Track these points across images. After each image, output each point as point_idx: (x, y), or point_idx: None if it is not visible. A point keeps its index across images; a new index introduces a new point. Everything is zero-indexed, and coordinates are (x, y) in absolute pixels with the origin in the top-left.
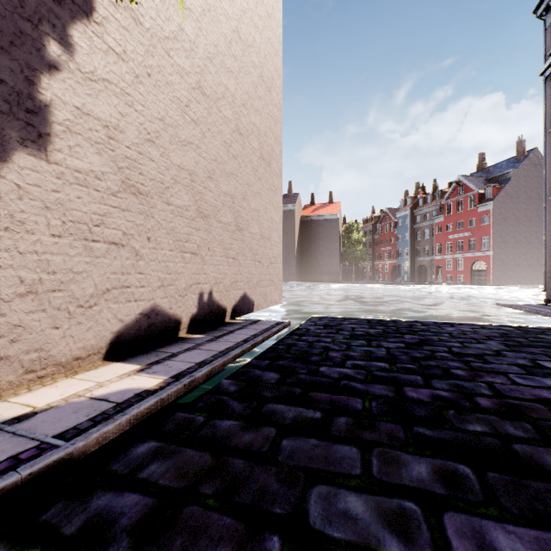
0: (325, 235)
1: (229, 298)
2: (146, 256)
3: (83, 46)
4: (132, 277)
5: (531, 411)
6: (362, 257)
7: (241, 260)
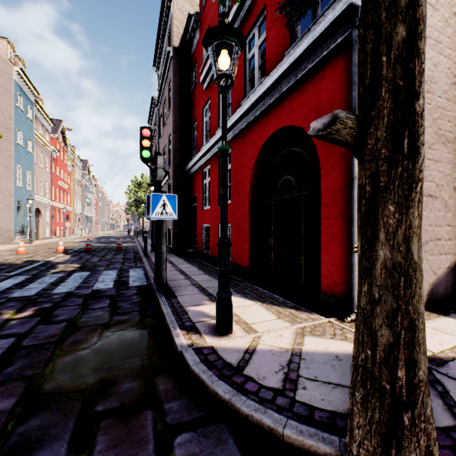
0: None
1: None
2: (451, 208)
3: None
4: (441, 229)
5: None
6: None
7: None
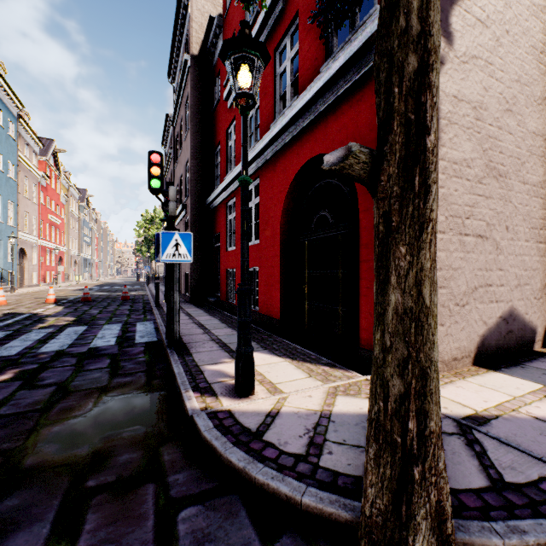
0: None
1: None
2: (504, 250)
3: (458, 30)
4: (492, 274)
5: None
6: None
7: None
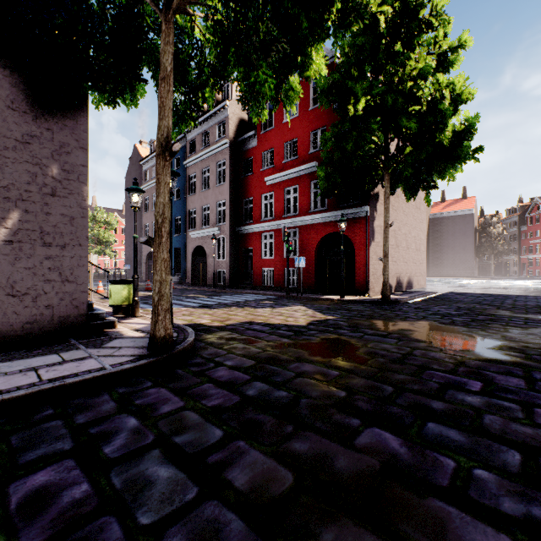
0: (457, 231)
1: (404, 280)
2: None
3: (378, 208)
4: None
5: (517, 305)
6: (502, 252)
7: (408, 263)
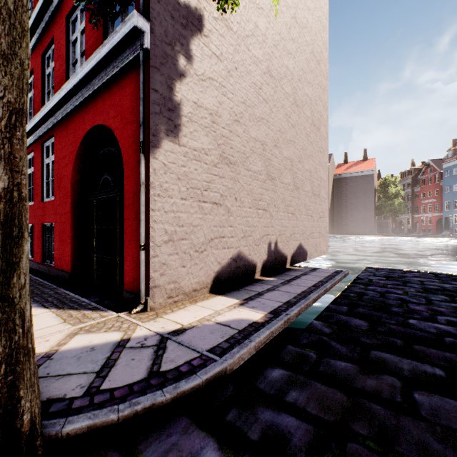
0: (359, 190)
1: (289, 247)
2: (234, 213)
3: (198, 56)
4: (225, 229)
5: None
6: (399, 211)
7: (297, 215)
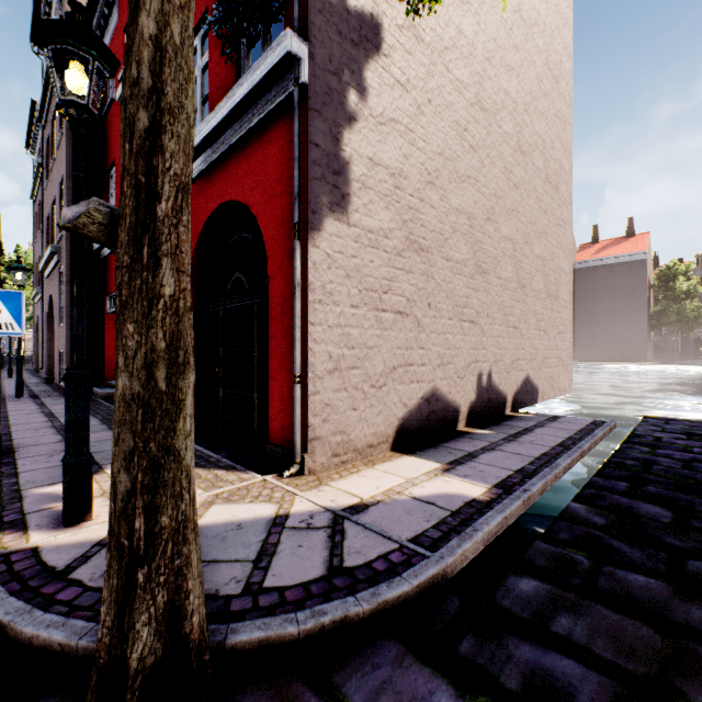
0: (620, 287)
1: (509, 382)
2: (427, 327)
3: (374, 87)
4: (414, 353)
5: None
6: (695, 320)
7: (523, 329)
